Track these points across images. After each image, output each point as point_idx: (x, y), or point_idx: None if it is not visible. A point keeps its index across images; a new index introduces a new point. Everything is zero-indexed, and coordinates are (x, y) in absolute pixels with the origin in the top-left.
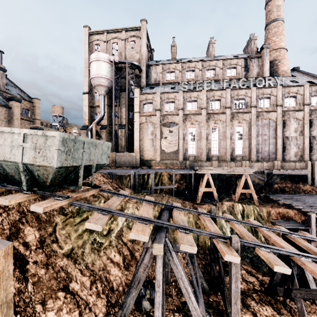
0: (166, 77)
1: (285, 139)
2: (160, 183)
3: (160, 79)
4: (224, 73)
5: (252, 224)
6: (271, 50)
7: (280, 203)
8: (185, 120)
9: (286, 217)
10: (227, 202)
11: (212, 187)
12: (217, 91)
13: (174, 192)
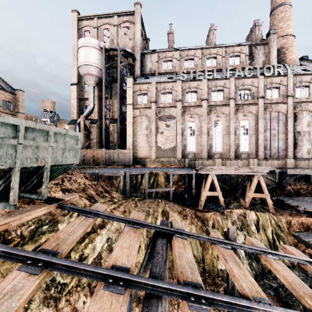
0: (163, 66)
1: (296, 134)
2: (155, 184)
3: (155, 69)
4: (226, 62)
5: (296, 258)
6: (277, 37)
7: (300, 210)
8: (184, 112)
9: (311, 228)
10: (237, 210)
11: (217, 190)
12: (220, 80)
13: (171, 195)
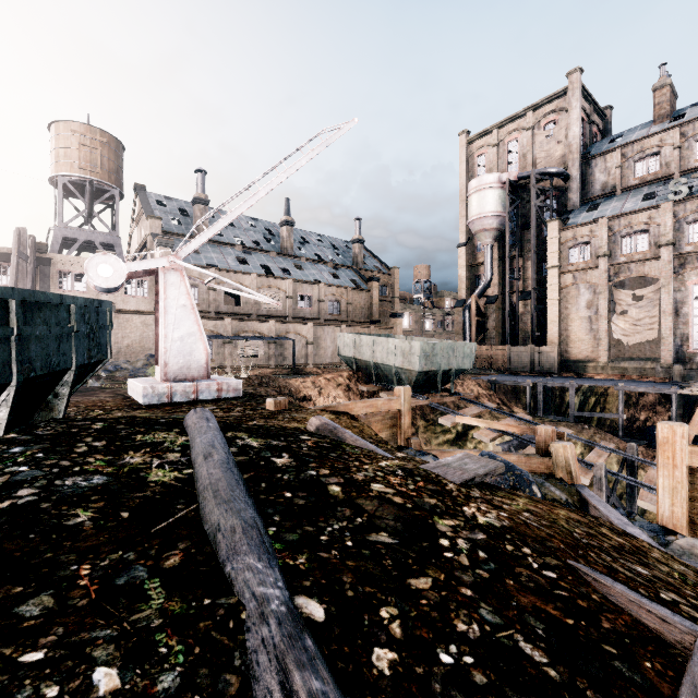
0: (634, 171)
1: None
2: (599, 408)
3: (615, 182)
4: None
5: None
6: None
7: None
8: (682, 267)
9: None
10: None
11: None
12: None
13: (621, 428)
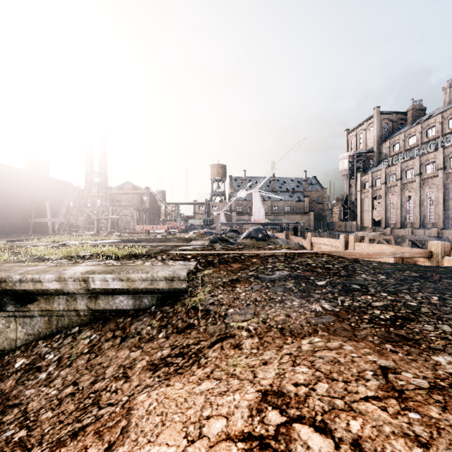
0: (393, 149)
1: None
2: None
3: (387, 153)
4: (444, 127)
5: None
6: None
7: None
8: (387, 192)
9: None
10: None
11: None
12: (410, 161)
13: None
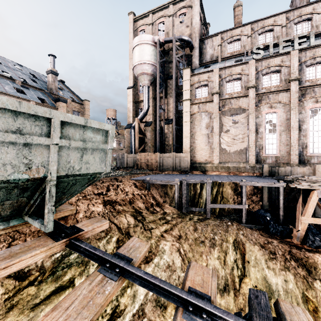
0: (227, 49)
1: None
2: (219, 196)
3: (218, 54)
4: None
5: None
6: None
7: None
8: (260, 102)
9: None
10: None
11: None
12: None
13: (244, 216)
